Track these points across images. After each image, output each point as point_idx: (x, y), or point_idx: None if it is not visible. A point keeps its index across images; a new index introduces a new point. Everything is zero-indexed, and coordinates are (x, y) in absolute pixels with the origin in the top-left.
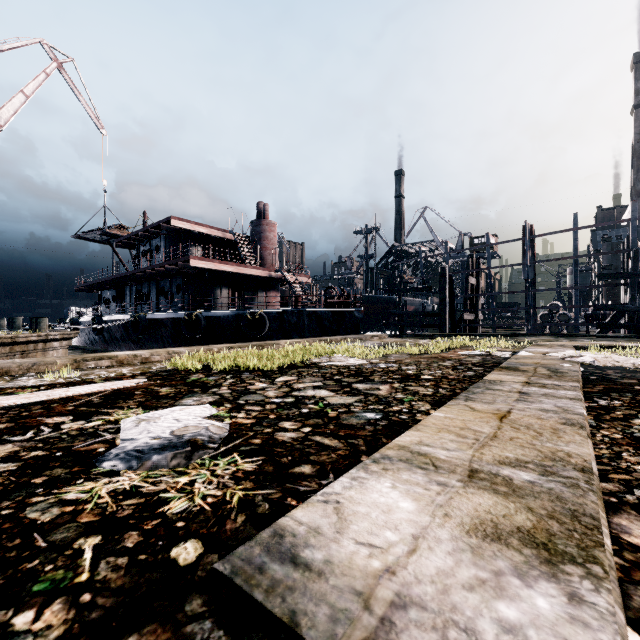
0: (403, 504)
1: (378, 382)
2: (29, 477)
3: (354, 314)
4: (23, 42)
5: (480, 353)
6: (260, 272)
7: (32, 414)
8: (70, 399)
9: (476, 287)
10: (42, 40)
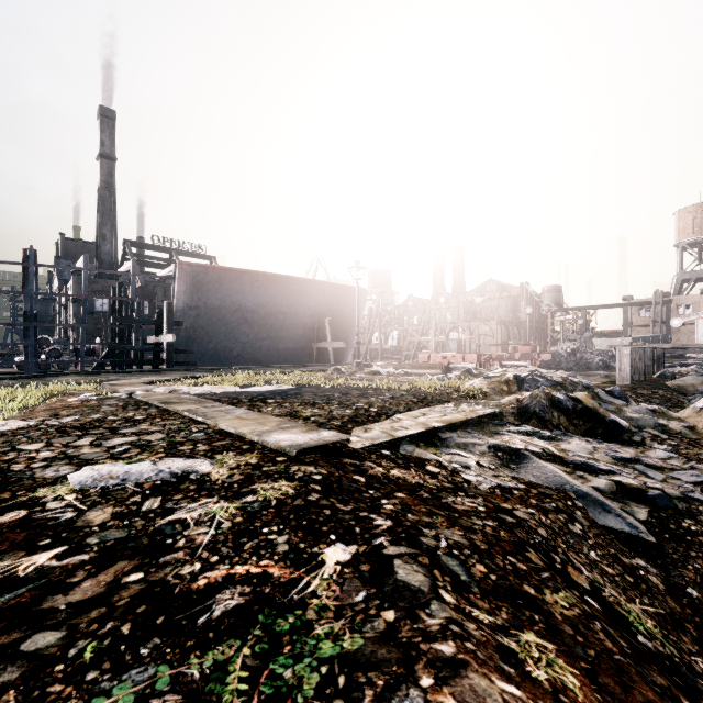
0: (289, 435)
1: (128, 426)
2: (185, 490)
3: None
4: None
5: (98, 397)
6: None
7: None
8: None
9: None
10: None
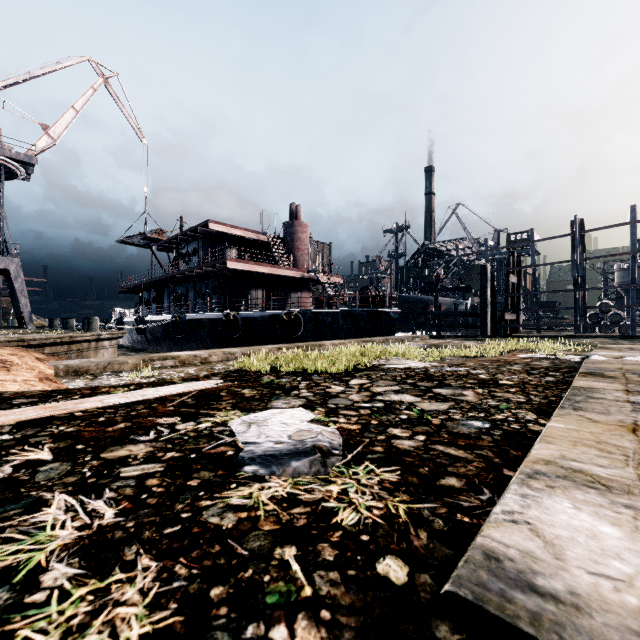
0: (604, 529)
1: (457, 387)
2: (182, 479)
3: (390, 314)
4: (74, 61)
5: (544, 356)
6: (293, 273)
7: (141, 414)
8: (165, 399)
9: (517, 286)
10: (90, 58)
